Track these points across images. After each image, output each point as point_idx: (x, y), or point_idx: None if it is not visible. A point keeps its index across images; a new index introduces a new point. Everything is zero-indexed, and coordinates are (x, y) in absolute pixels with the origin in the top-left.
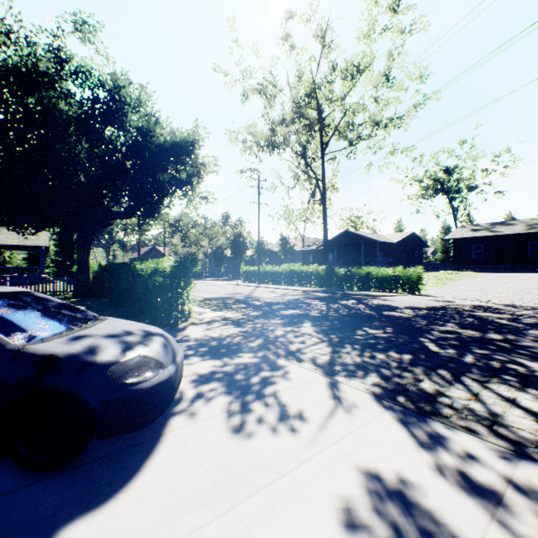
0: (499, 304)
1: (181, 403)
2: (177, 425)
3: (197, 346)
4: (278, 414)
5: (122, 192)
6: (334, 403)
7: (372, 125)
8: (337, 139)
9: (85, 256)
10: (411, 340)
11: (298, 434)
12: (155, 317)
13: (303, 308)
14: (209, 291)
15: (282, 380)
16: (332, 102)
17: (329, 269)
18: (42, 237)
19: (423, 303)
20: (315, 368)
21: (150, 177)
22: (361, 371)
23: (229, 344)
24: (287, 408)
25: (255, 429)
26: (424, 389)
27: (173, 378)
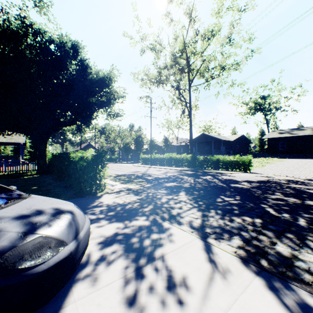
0: (303, 179)
1: (86, 267)
2: (77, 295)
3: (107, 211)
4: (166, 281)
5: (66, 109)
6: (211, 268)
7: (220, 68)
8: (198, 78)
9: (43, 149)
10: (256, 206)
11: (184, 307)
12: (81, 189)
13: (178, 182)
14: (120, 170)
15: (168, 242)
16: (195, 55)
17: (193, 156)
18: (21, 137)
19: (254, 178)
20: (192, 231)
21: (84, 100)
22: (226, 234)
23: (130, 209)
24: (173, 273)
25: (145, 301)
26: (280, 253)
27: (74, 253)
